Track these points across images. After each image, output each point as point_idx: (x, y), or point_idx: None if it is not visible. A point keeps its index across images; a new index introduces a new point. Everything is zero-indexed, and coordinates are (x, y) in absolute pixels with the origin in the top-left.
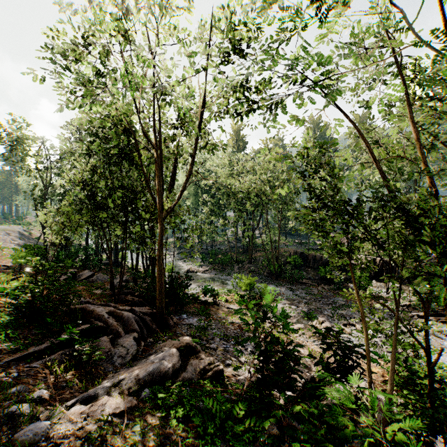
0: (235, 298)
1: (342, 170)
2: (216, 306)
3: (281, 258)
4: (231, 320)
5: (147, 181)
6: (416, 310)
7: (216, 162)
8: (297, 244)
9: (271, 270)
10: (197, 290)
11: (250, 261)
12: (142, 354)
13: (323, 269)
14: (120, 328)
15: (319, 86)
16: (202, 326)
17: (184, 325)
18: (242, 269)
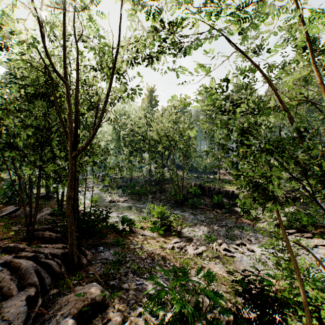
0: (149, 225)
1: (264, 103)
2: (132, 234)
3: (184, 189)
4: (145, 249)
5: (60, 120)
6: (286, 228)
7: (134, 114)
8: (196, 178)
9: (177, 199)
10: (117, 219)
11: (161, 192)
12: (35, 319)
13: (216, 197)
14: (13, 284)
15: (236, 16)
16: (116, 260)
17: (99, 261)
18: (154, 199)
